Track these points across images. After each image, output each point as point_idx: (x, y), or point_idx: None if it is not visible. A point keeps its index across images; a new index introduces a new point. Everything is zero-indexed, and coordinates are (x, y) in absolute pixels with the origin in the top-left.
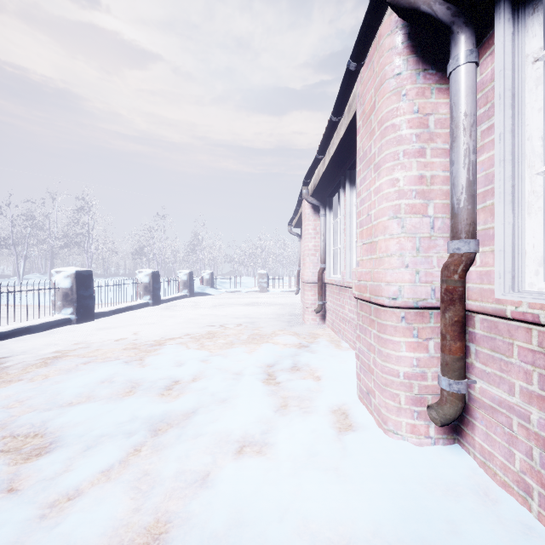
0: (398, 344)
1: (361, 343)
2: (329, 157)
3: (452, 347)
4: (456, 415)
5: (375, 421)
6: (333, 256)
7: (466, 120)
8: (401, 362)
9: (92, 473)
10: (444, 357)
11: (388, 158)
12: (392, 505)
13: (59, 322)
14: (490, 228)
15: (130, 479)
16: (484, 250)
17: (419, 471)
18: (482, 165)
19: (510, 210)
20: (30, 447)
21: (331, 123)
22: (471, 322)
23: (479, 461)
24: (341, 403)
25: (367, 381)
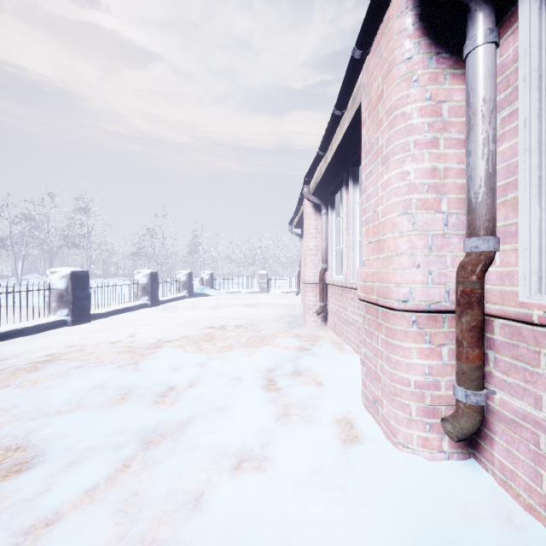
0: (408, 350)
1: (367, 348)
2: (332, 153)
3: (470, 354)
4: (474, 429)
5: (383, 433)
6: (335, 256)
7: (485, 106)
8: (412, 370)
9: (74, 494)
10: (461, 365)
11: (398, 150)
12: (407, 532)
13: (53, 324)
14: (512, 224)
15: (116, 501)
16: (504, 249)
17: (433, 491)
18: (502, 155)
19: (537, 204)
20: (10, 462)
21: (334, 117)
22: (489, 327)
23: (498, 480)
24: (345, 411)
25: (374, 389)
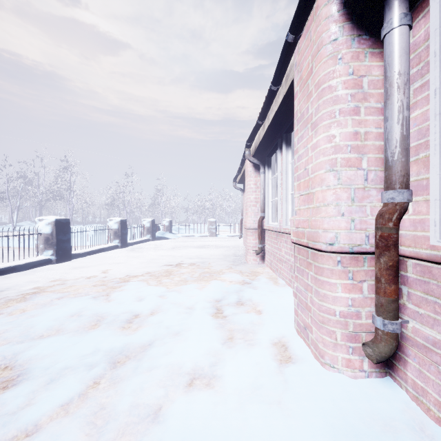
0: (334, 285)
1: (298, 283)
2: (269, 122)
3: (387, 289)
4: (391, 353)
5: (313, 354)
6: (271, 207)
7: (400, 79)
8: (337, 302)
9: (52, 408)
10: (379, 298)
11: (325, 117)
12: None
13: (41, 262)
14: (424, 179)
15: (87, 414)
16: (416, 200)
17: (356, 405)
18: (415, 121)
19: None
20: None
21: (271, 92)
22: (403, 266)
23: (411, 395)
24: (280, 336)
25: (304, 317)
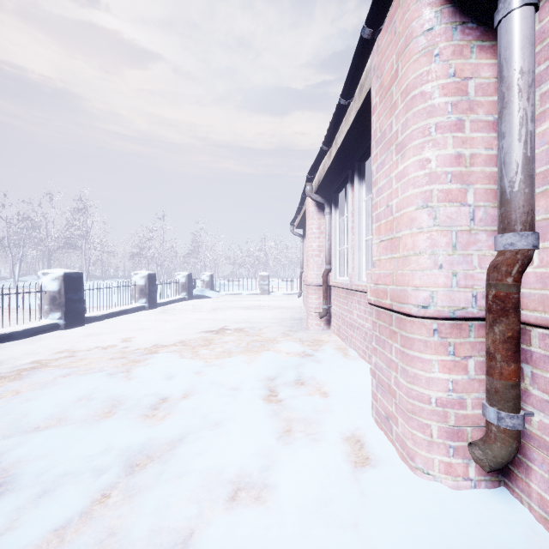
0: (428, 363)
1: (378, 357)
2: (337, 147)
3: (504, 370)
4: (510, 457)
5: (398, 454)
6: (339, 257)
7: (522, 79)
8: (433, 385)
9: (41, 534)
10: (493, 382)
11: (416, 134)
12: None
13: (45, 327)
14: None
15: (89, 543)
16: (545, 246)
17: (462, 530)
18: (542, 137)
19: None
20: None
21: (340, 108)
22: (525, 337)
23: (537, 516)
24: (354, 427)
25: (386, 404)
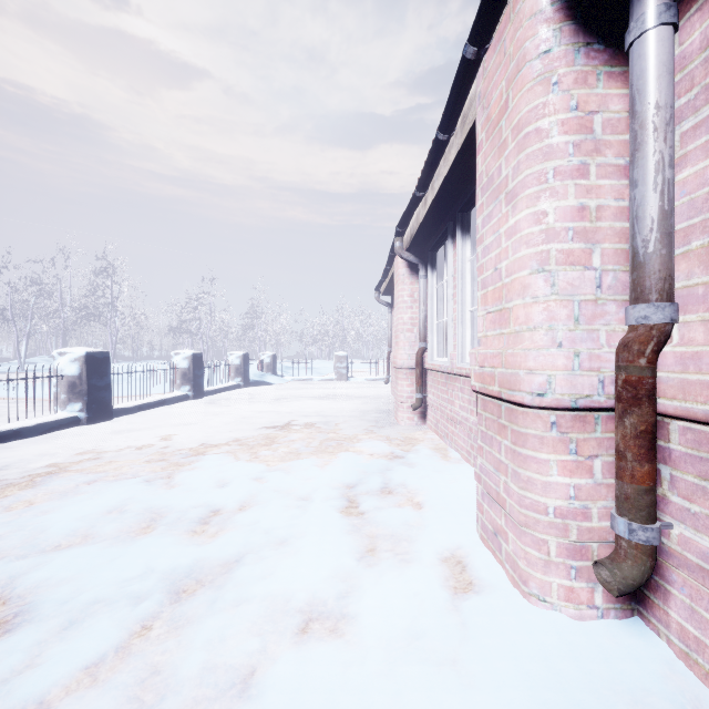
0: (545, 464)
1: (484, 458)
2: (434, 193)
3: (636, 471)
4: (643, 578)
5: (508, 578)
6: (437, 332)
7: (658, 115)
8: (550, 491)
9: (69, 672)
10: (623, 486)
11: (530, 181)
12: None
13: (62, 422)
14: (699, 285)
15: (128, 683)
16: (686, 320)
17: (585, 667)
18: (683, 186)
19: None
20: None
21: (437, 144)
22: (662, 431)
23: (676, 650)
24: (454, 546)
25: (494, 516)
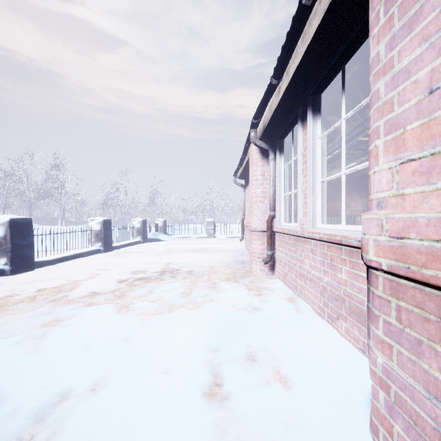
0: None
1: (395, 362)
2: (289, 77)
3: None
4: None
5: None
6: (284, 203)
7: None
8: None
9: None
10: None
11: None
12: None
13: None
14: None
15: None
16: None
17: None
18: None
19: None
20: None
21: (300, 13)
22: None
23: None
24: None
25: None
